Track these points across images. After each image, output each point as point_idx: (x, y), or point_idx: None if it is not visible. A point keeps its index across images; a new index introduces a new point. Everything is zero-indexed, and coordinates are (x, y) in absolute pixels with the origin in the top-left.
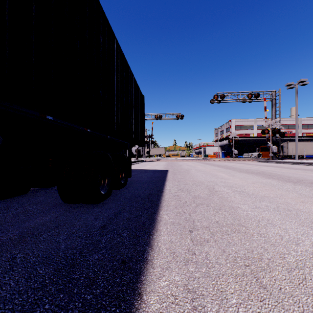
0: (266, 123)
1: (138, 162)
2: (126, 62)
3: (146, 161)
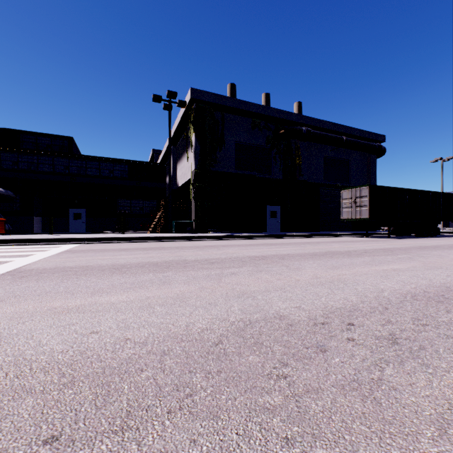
0: None
1: None
2: (437, 192)
3: None
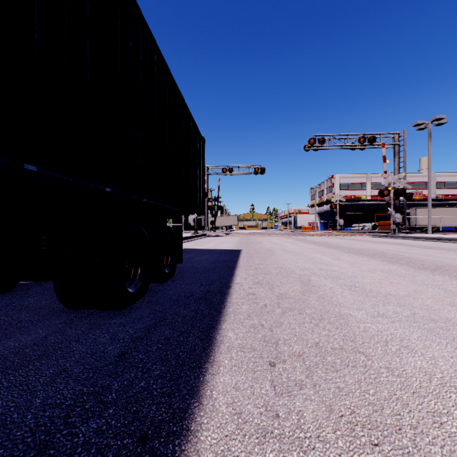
0: (386, 181)
1: (198, 237)
2: (174, 84)
3: (209, 235)
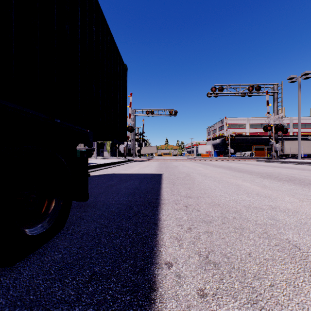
0: (269, 119)
1: (126, 162)
2: None
3: (136, 160)
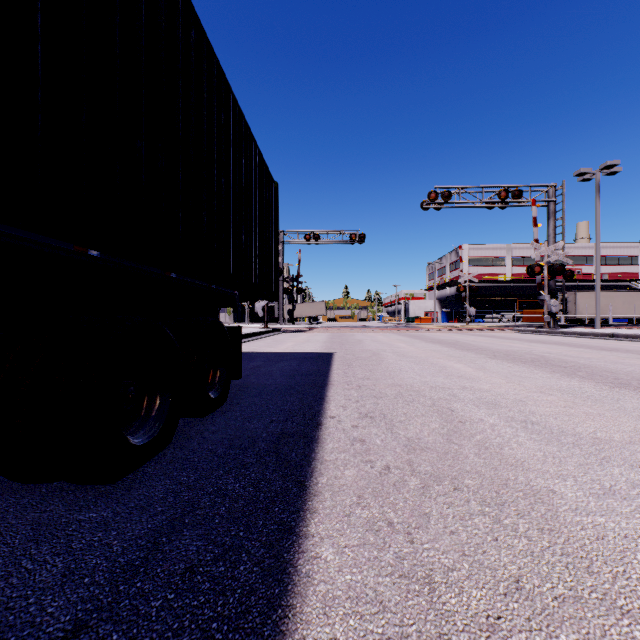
0: (537, 253)
1: (269, 333)
2: (228, 89)
3: (286, 330)
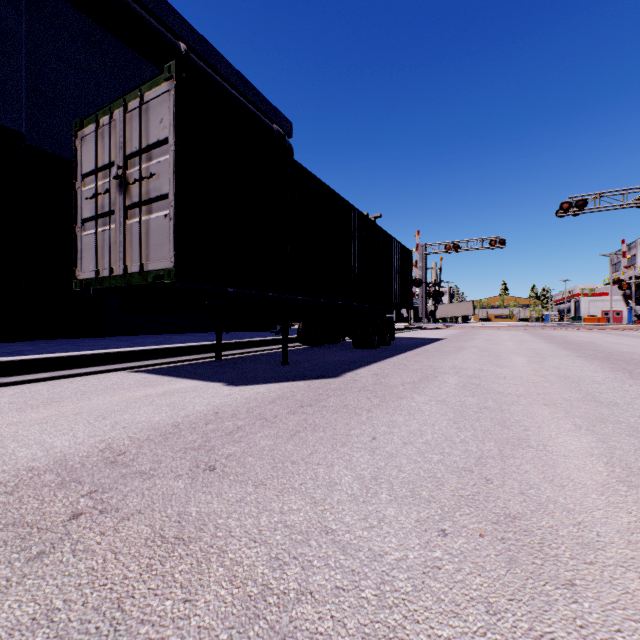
0: None
1: (411, 329)
2: (390, 237)
3: (426, 328)
